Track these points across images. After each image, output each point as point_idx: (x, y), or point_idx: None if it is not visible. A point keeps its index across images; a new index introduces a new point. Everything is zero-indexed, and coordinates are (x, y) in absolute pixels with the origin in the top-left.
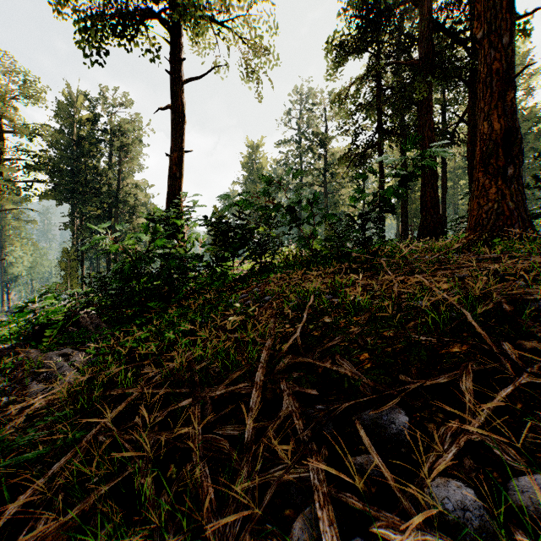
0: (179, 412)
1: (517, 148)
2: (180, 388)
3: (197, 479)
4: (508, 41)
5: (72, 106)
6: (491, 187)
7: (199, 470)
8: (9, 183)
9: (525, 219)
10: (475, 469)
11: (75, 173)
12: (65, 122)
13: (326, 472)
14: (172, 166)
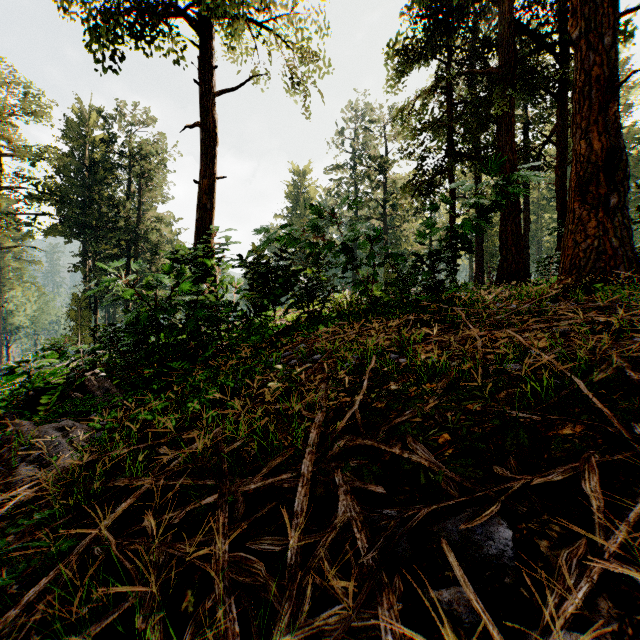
0: (202, 511)
1: (622, 172)
2: (203, 479)
3: (219, 624)
4: (610, 42)
5: (83, 125)
6: (590, 220)
7: (223, 609)
8: (8, 215)
9: (631, 259)
10: (616, 616)
11: (87, 205)
12: (75, 144)
13: (401, 611)
14: (201, 195)
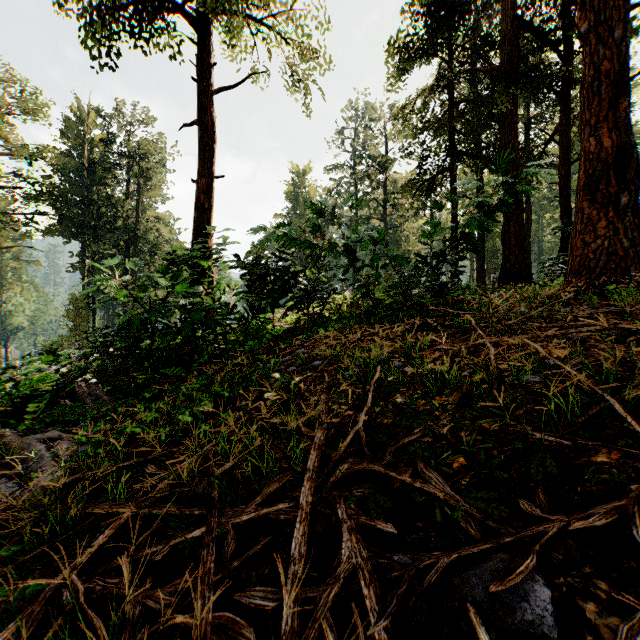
0: (188, 544)
1: (632, 170)
2: (191, 507)
3: None
4: (620, 36)
5: (82, 124)
6: (599, 219)
7: None
8: (5, 215)
9: None
10: None
11: (86, 204)
12: (74, 144)
13: None
14: (199, 194)
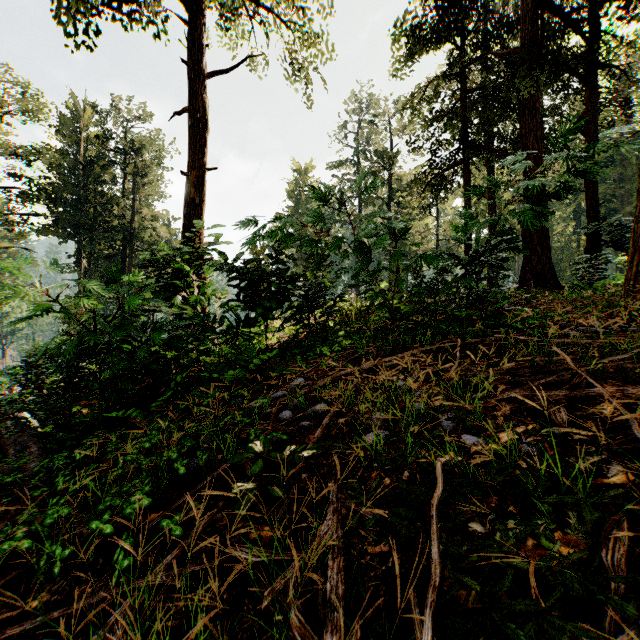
0: None
1: None
2: None
3: None
4: None
5: (77, 121)
6: None
7: None
8: None
9: None
10: None
11: (81, 203)
12: (69, 141)
13: None
14: (188, 188)
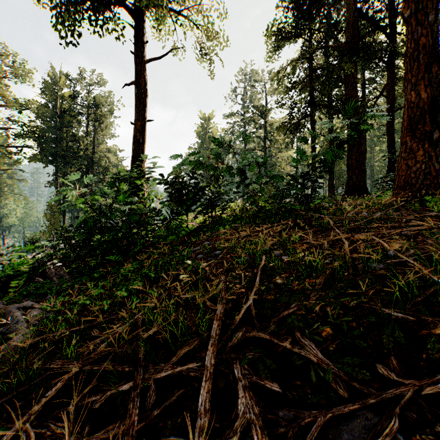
0: (120, 394)
1: None
2: (123, 365)
3: None
4: (433, 19)
5: (55, 85)
6: (418, 149)
7: None
8: (2, 148)
9: None
10: None
11: (58, 140)
12: (50, 98)
13: None
14: (135, 133)
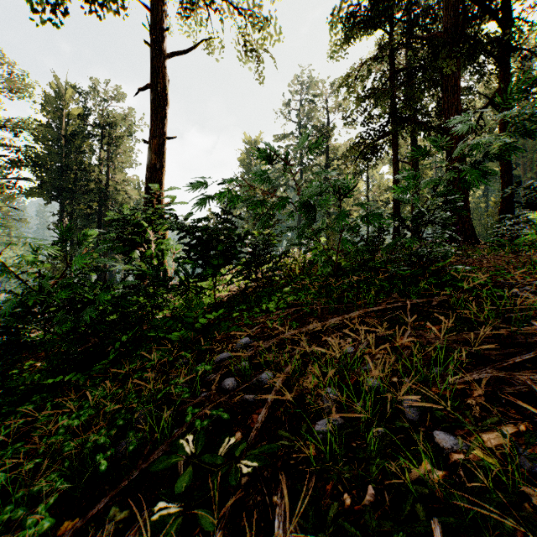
0: None
1: None
2: None
3: None
4: None
5: (60, 99)
6: None
7: None
8: None
9: None
10: None
11: (63, 169)
12: (52, 116)
13: None
14: (150, 154)
